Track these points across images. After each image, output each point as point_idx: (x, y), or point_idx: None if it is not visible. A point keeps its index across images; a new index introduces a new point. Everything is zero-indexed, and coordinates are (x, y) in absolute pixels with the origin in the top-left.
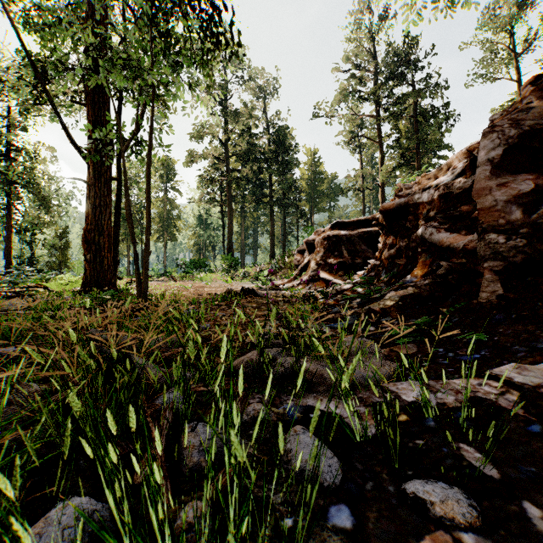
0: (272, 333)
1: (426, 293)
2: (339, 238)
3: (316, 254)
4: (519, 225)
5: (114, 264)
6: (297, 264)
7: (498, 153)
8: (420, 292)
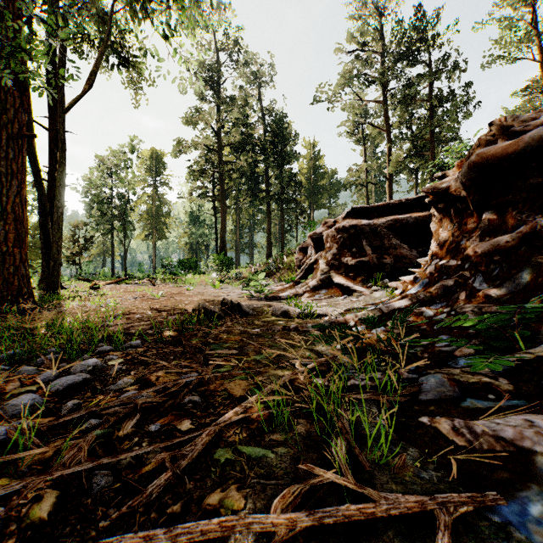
0: None
1: None
2: (360, 230)
3: (327, 251)
4: None
5: (54, 264)
6: (299, 264)
7: None
8: None
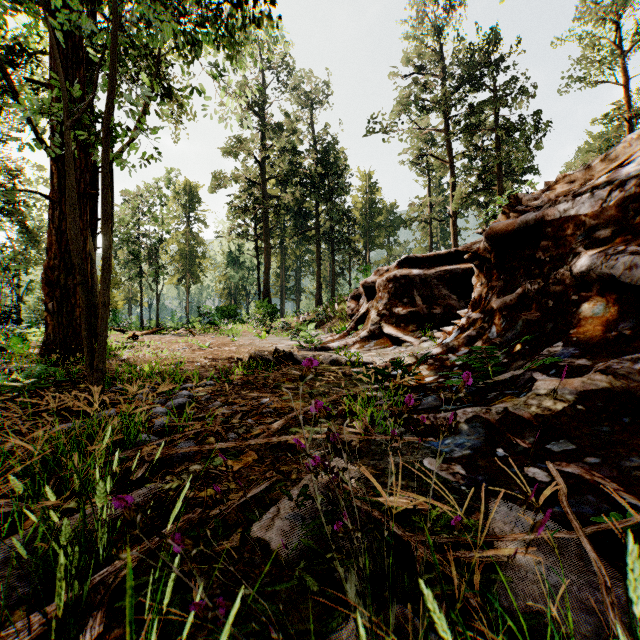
0: None
1: None
2: (410, 280)
3: (378, 300)
4: None
5: None
6: (350, 313)
7: None
8: (627, 386)
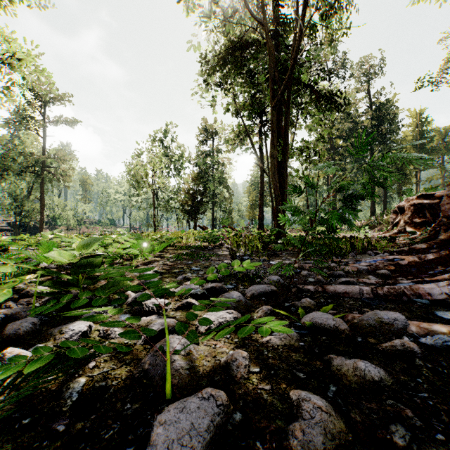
0: (365, 240)
1: (432, 236)
2: (422, 205)
3: (405, 215)
4: (449, 216)
5: None
6: (392, 221)
7: (449, 193)
8: (429, 236)
